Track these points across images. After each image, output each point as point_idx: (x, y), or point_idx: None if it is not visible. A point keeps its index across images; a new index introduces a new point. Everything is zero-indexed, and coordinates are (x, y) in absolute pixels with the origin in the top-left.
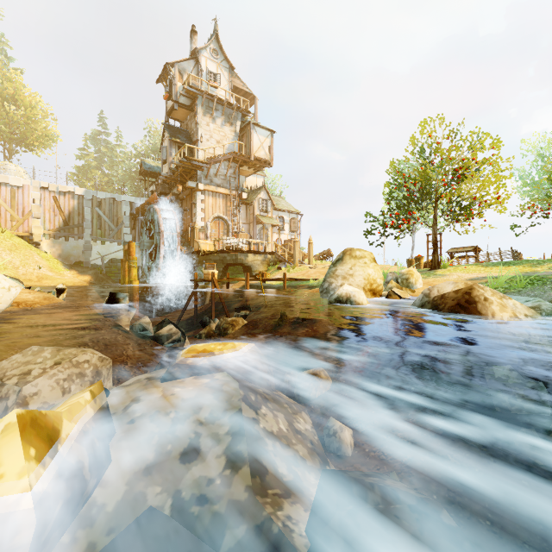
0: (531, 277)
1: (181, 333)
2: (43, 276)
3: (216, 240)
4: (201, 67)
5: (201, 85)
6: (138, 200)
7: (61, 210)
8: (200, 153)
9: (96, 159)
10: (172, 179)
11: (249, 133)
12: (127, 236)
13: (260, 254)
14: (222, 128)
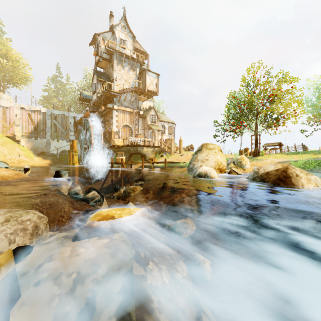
0: (319, 161)
1: (101, 196)
2: (21, 160)
3: (124, 139)
4: (115, 36)
5: (115, 47)
6: (78, 115)
7: (32, 121)
8: (115, 87)
9: (54, 92)
10: (99, 103)
11: (144, 75)
12: (72, 137)
13: (151, 147)
14: (128, 72)
